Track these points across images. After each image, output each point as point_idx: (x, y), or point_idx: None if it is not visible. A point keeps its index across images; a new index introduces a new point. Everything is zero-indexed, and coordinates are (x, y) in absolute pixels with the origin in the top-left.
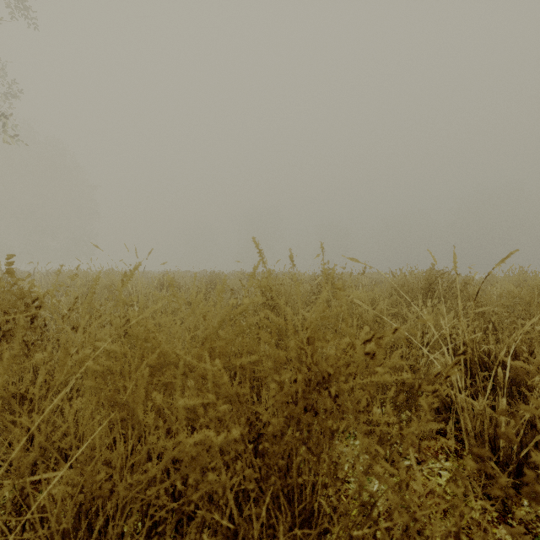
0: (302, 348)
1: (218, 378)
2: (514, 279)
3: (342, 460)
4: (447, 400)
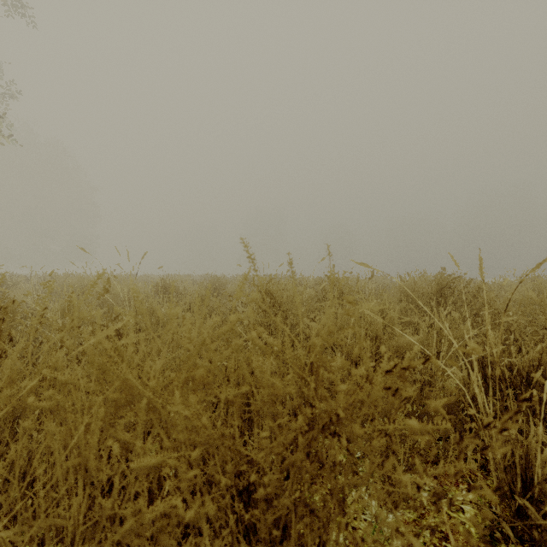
0: (304, 376)
1: (194, 420)
2: (528, 284)
3: (358, 541)
4: (466, 420)
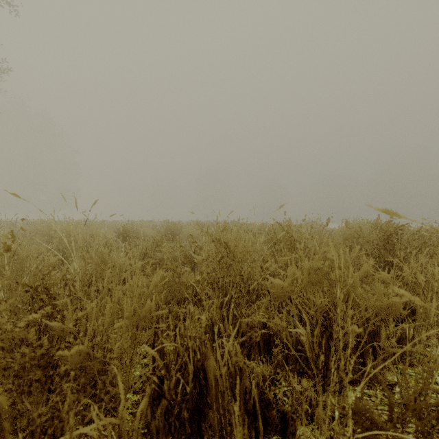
0: None
1: None
2: None
3: None
4: None
